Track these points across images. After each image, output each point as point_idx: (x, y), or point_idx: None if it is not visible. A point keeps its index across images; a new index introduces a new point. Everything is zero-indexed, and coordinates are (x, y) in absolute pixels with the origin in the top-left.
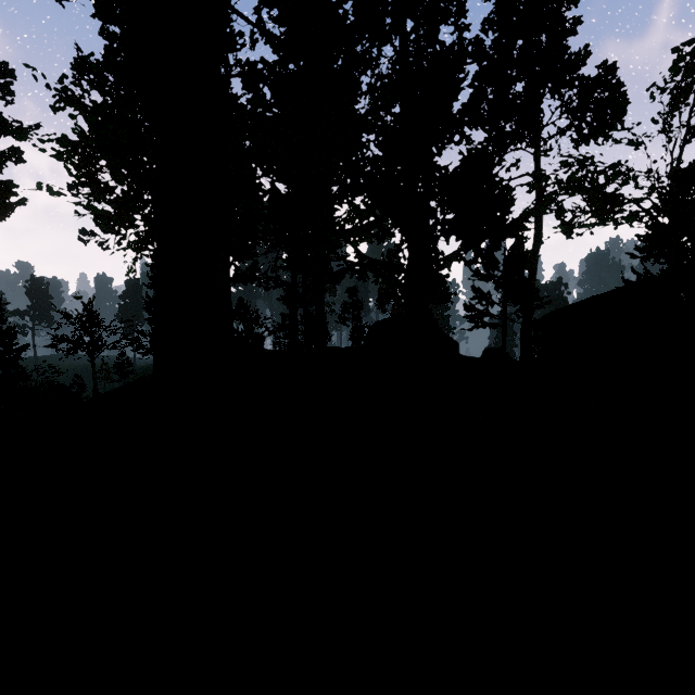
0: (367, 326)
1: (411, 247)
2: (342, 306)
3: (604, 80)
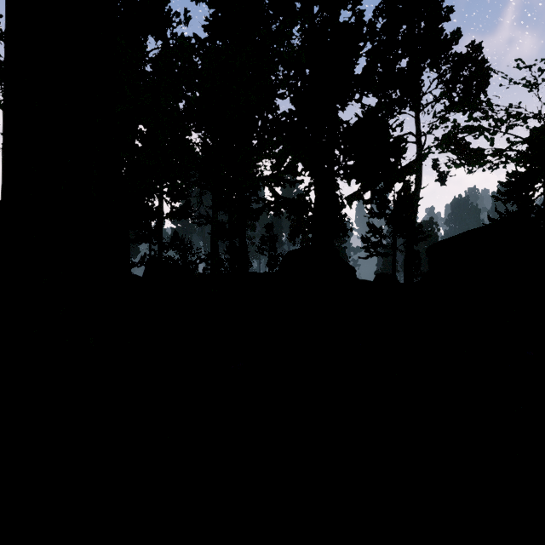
0: (281, 255)
1: (318, 188)
2: (261, 239)
3: (472, 57)
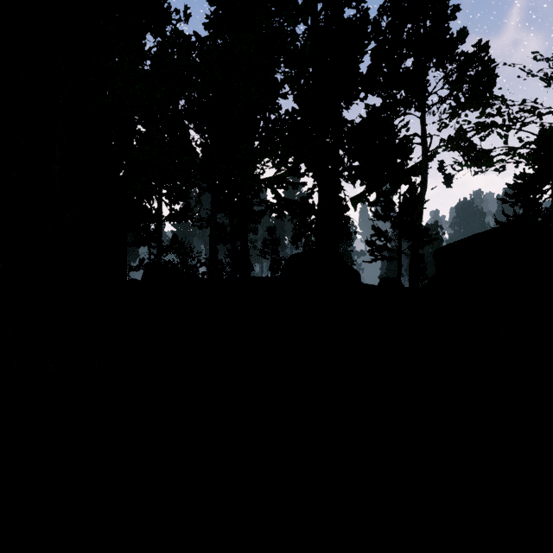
0: (283, 259)
1: (322, 190)
2: (263, 243)
3: (479, 57)
